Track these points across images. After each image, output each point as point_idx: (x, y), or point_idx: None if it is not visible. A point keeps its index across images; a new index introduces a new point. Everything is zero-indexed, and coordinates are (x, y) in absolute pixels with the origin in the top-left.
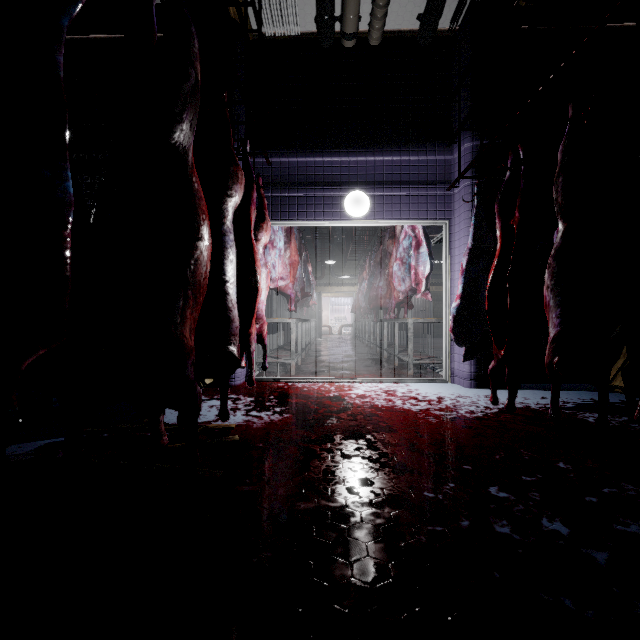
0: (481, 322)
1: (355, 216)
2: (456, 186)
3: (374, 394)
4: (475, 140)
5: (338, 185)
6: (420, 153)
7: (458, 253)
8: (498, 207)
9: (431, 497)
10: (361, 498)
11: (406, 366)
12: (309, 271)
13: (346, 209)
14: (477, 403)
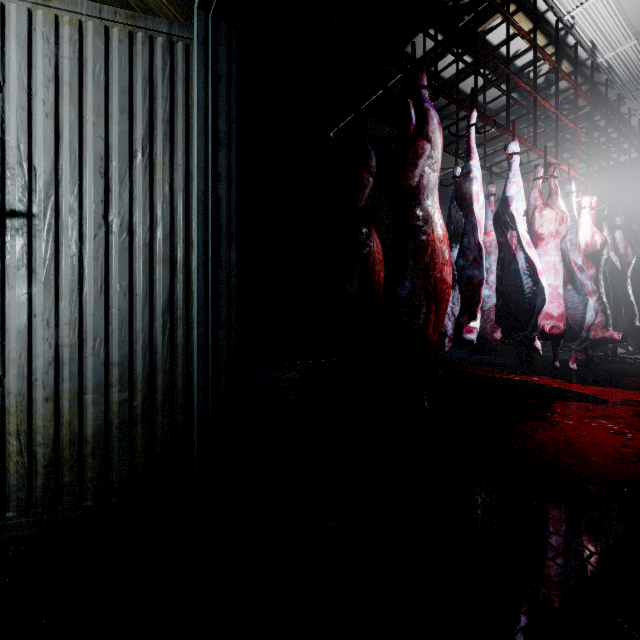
0: None
1: None
2: None
3: None
4: None
5: None
6: None
7: None
8: None
9: None
10: None
11: None
12: None
13: None
14: None
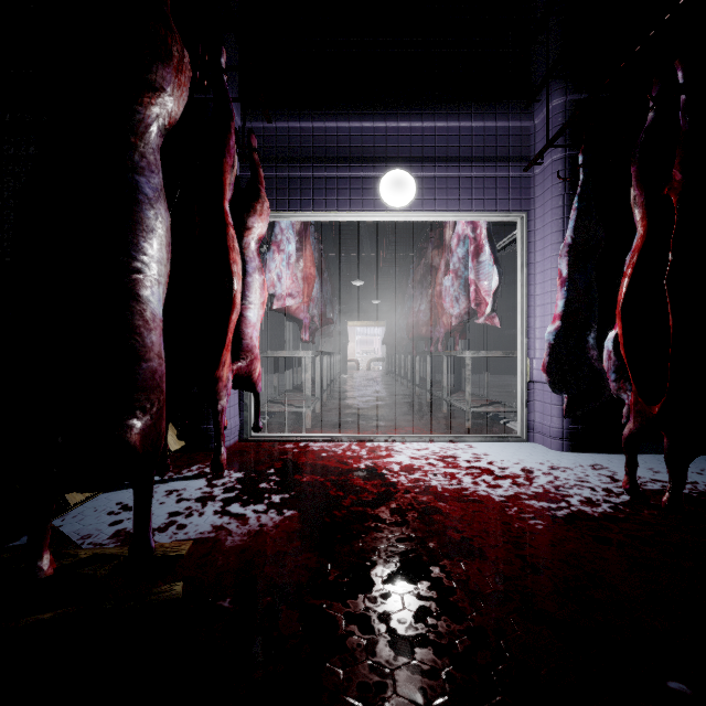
0: (588, 356)
1: (395, 205)
2: (539, 162)
3: (426, 464)
4: (569, 93)
5: (371, 162)
6: (487, 117)
7: (541, 258)
8: (636, 169)
9: None
10: None
11: (458, 413)
12: (332, 293)
13: (382, 195)
14: (588, 481)
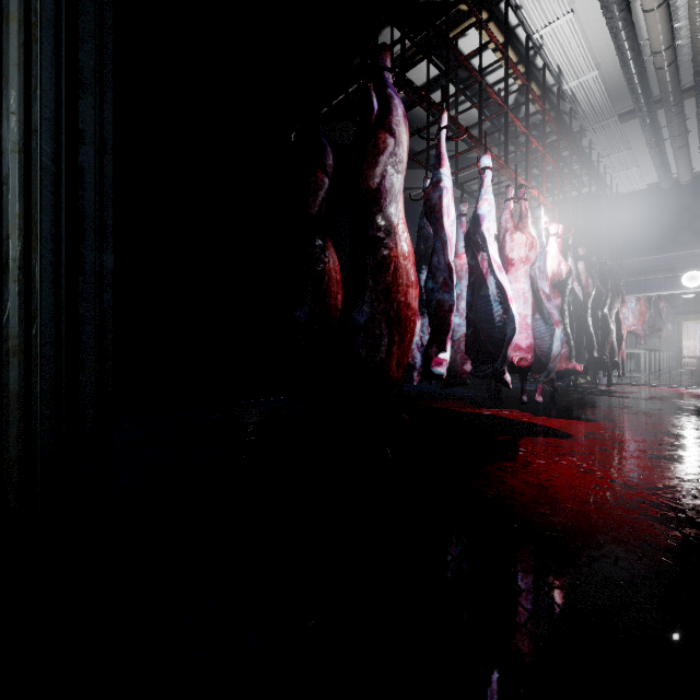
0: None
1: (690, 287)
2: None
3: (699, 392)
4: None
5: (676, 269)
6: None
7: None
8: None
9: (693, 403)
10: (665, 401)
11: None
12: (661, 307)
13: (683, 283)
14: None
